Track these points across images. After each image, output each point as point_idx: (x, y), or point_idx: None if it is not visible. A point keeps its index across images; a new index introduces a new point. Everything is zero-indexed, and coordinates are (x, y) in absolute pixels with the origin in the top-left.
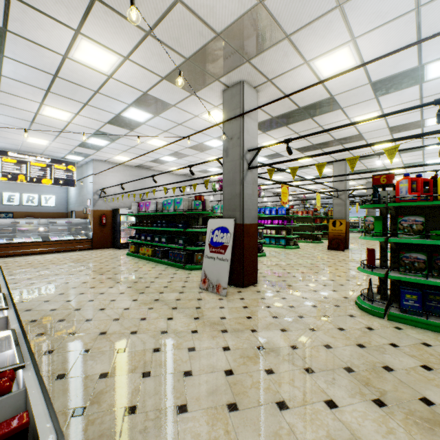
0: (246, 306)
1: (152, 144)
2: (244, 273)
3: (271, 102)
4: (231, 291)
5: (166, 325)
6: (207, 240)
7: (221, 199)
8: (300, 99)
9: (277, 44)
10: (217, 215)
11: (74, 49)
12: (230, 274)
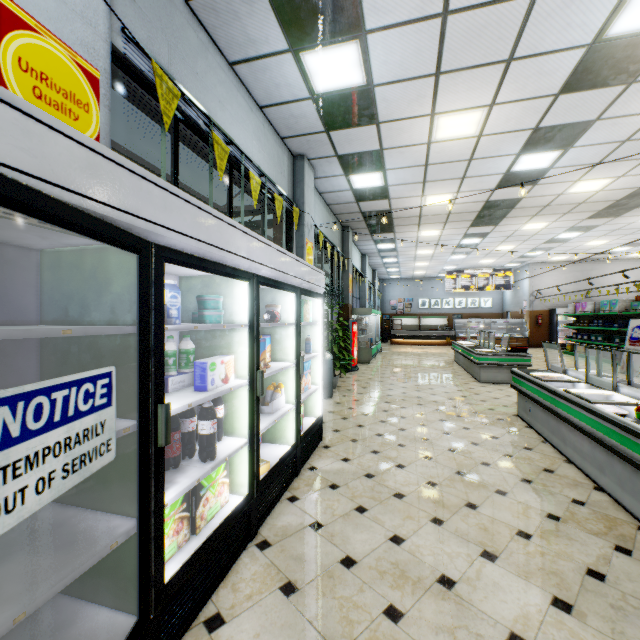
0: None
1: (590, 244)
2: None
3: None
4: None
5: None
6: (627, 336)
7: None
8: None
9: None
10: None
11: (522, 227)
12: None
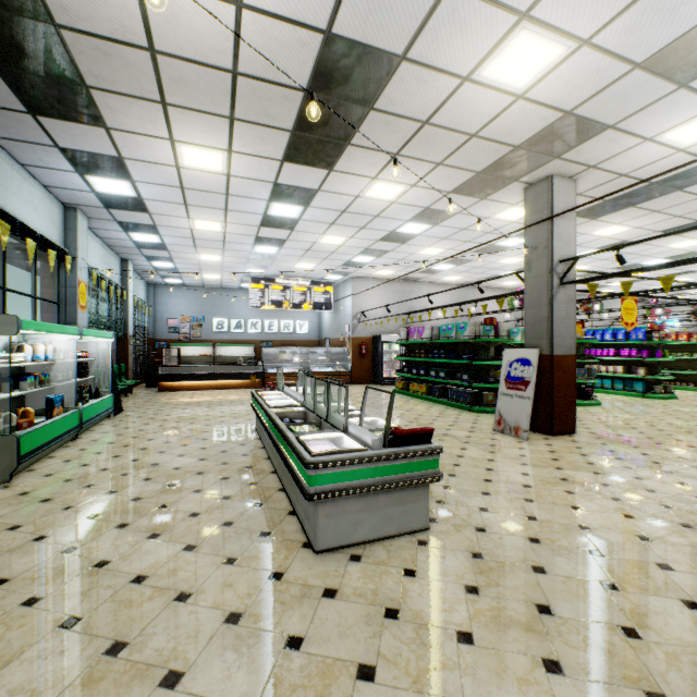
0: (553, 451)
1: (424, 253)
2: (553, 418)
3: (590, 201)
4: (534, 437)
5: (460, 452)
6: (503, 374)
7: (521, 318)
8: (650, 174)
9: (596, 135)
10: (516, 342)
11: (367, 190)
12: (534, 418)
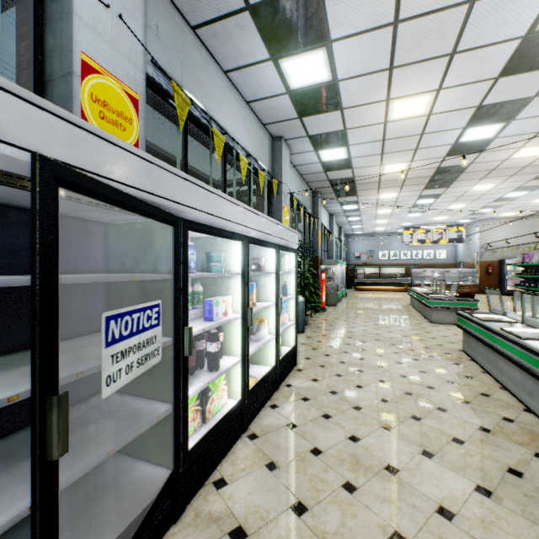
0: None
1: (537, 202)
2: None
3: None
4: None
5: None
6: None
7: None
8: None
9: None
10: None
11: (471, 189)
12: None
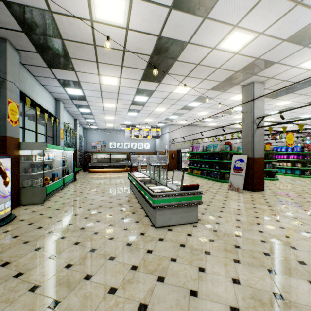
0: (252, 197)
1: (200, 114)
2: (254, 184)
3: (269, 93)
4: (245, 192)
5: (212, 197)
6: (232, 166)
7: None
8: (297, 80)
9: (271, 66)
10: (240, 152)
11: (174, 90)
12: (245, 184)
